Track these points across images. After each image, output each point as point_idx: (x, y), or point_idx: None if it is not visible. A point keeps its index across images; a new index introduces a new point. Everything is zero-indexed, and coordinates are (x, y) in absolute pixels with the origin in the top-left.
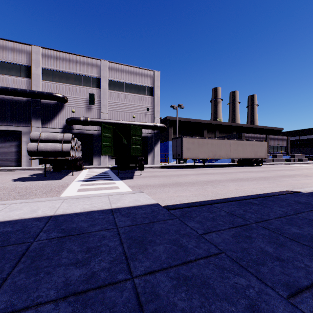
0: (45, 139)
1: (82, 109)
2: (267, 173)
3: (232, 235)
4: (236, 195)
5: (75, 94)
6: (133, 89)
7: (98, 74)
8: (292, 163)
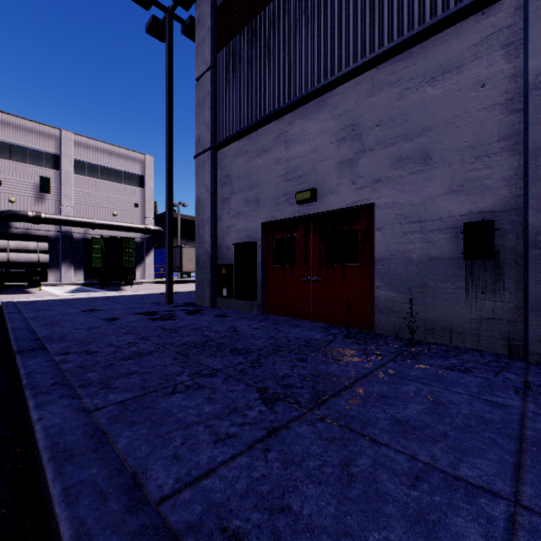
0: (15, 249)
1: (29, 199)
2: None
3: (181, 295)
4: None
5: (15, 175)
6: (113, 176)
7: (56, 149)
8: None
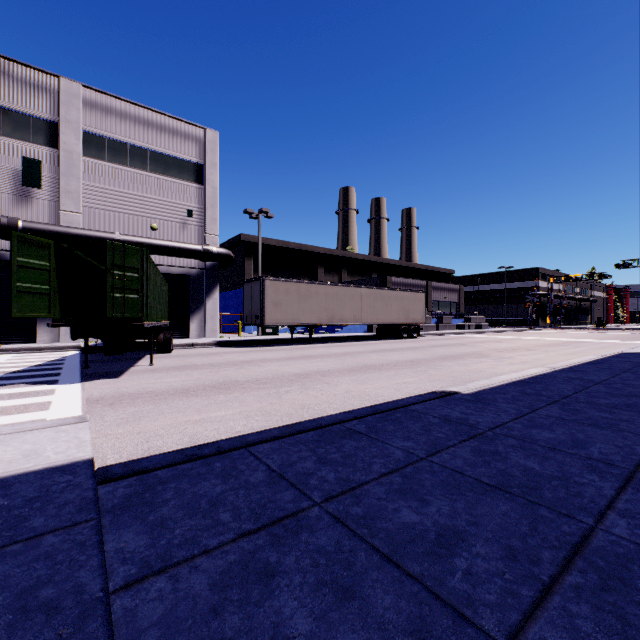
0: None
1: (2, 197)
2: (420, 353)
3: (219, 576)
4: (340, 407)
5: None
6: (152, 163)
7: (51, 111)
8: (466, 331)
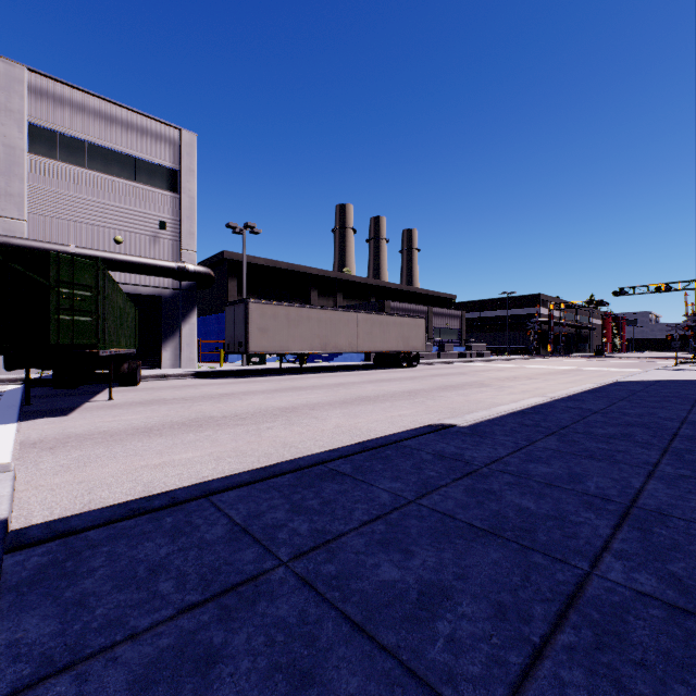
0: None
1: None
2: (419, 383)
3: (143, 670)
4: (327, 444)
5: None
6: (116, 166)
7: None
8: (467, 360)
